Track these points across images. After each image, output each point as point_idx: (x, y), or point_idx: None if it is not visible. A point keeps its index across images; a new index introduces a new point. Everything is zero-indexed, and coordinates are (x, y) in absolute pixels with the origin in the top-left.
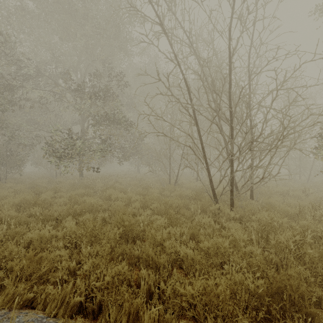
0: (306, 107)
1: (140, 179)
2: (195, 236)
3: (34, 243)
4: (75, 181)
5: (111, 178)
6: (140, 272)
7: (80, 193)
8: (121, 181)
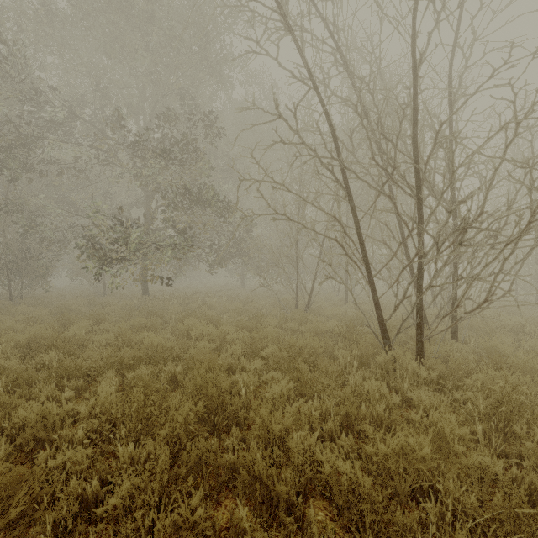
0: None
1: (244, 299)
2: (350, 421)
3: (26, 431)
4: (134, 303)
5: (195, 298)
6: (233, 514)
7: (138, 324)
8: (212, 304)
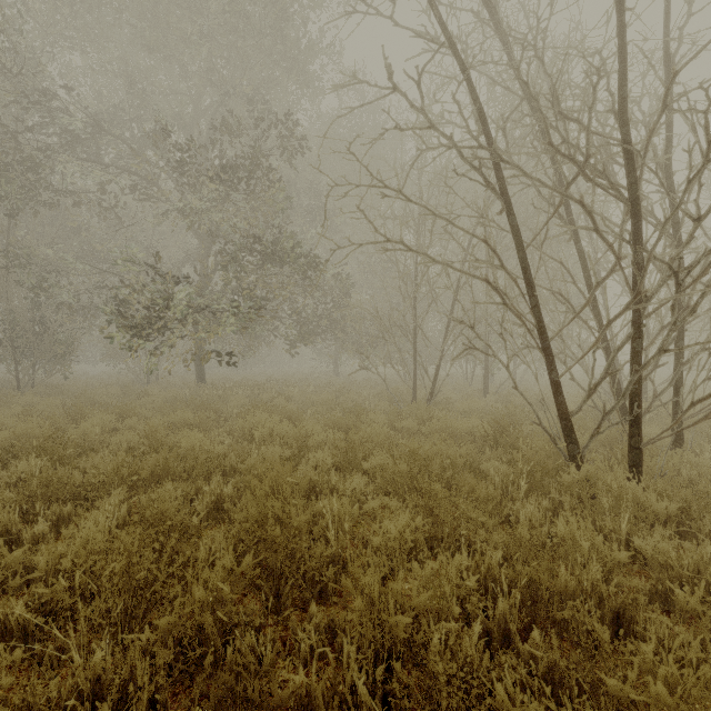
0: None
1: (338, 389)
2: (538, 598)
3: None
4: (184, 394)
5: (269, 387)
6: None
7: (181, 420)
8: (291, 394)
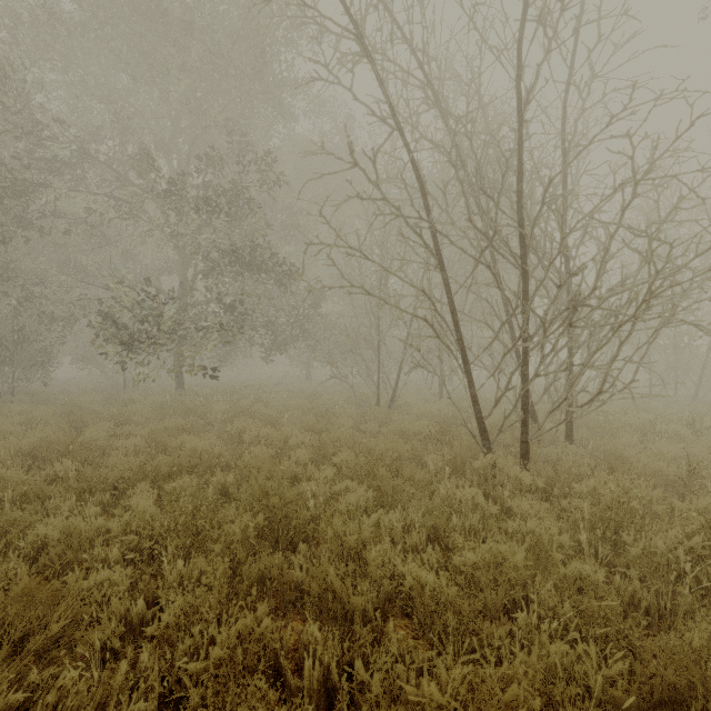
0: (701, 226)
1: (311, 395)
2: (439, 534)
3: (49, 550)
4: (166, 400)
5: (247, 393)
6: (303, 630)
7: (174, 426)
8: (268, 400)
